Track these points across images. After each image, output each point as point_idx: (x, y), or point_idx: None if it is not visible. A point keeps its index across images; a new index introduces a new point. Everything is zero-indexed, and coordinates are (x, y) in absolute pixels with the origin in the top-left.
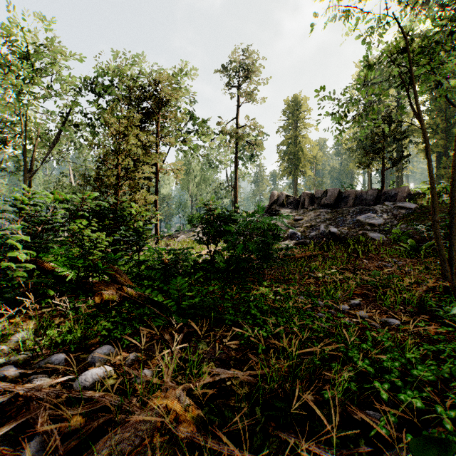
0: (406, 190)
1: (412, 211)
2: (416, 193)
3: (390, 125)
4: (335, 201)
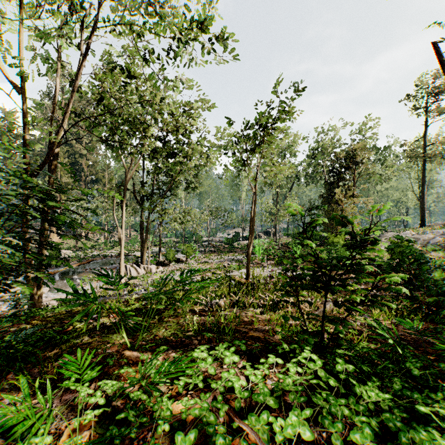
0: None
1: None
2: None
3: None
4: None
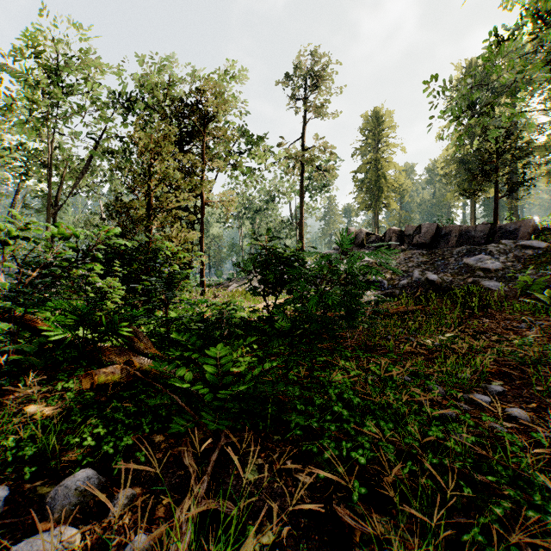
0: (531, 224)
1: (542, 251)
2: (544, 228)
3: (506, 139)
4: (432, 240)
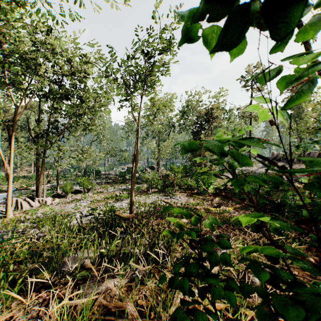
0: None
1: None
2: None
3: None
4: None
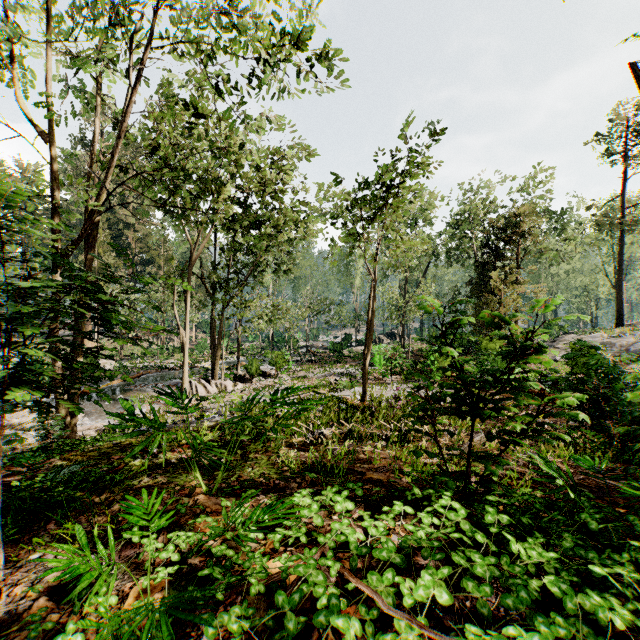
0: None
1: None
2: None
3: None
4: None
